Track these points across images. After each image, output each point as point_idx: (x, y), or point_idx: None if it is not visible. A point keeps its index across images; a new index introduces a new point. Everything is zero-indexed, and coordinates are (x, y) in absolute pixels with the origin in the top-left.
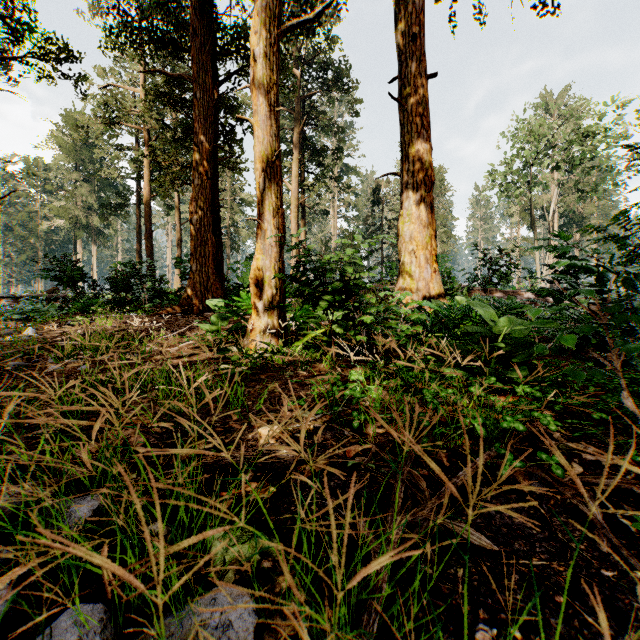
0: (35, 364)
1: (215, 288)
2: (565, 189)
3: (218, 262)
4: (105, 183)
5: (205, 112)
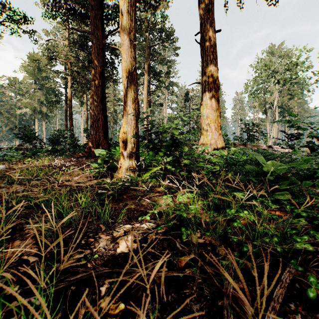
0: None
1: (103, 143)
2: (281, 94)
3: (105, 130)
4: (49, 90)
5: (98, 51)
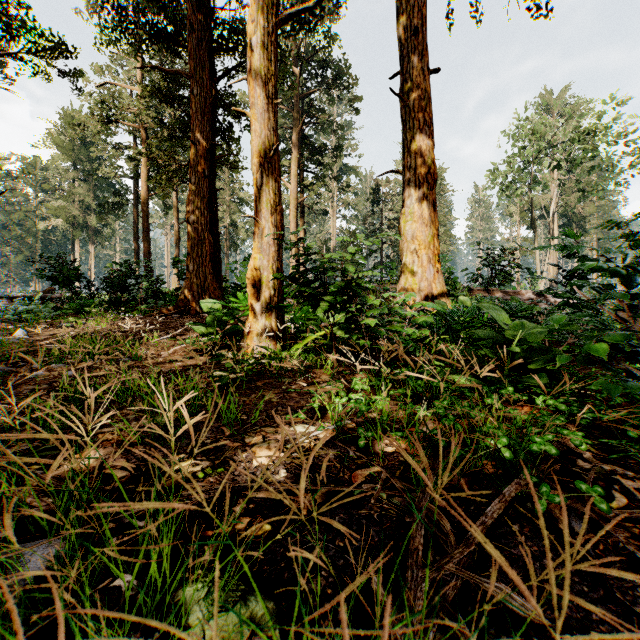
0: (19, 369)
1: (212, 288)
2: (565, 189)
3: (216, 262)
4: (103, 182)
5: (202, 109)
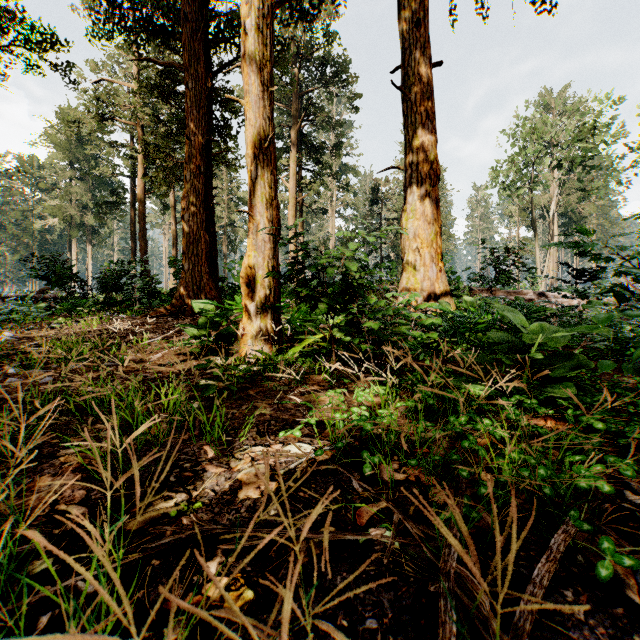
0: None
1: (208, 288)
2: (565, 189)
3: (212, 261)
4: (100, 181)
5: (198, 104)
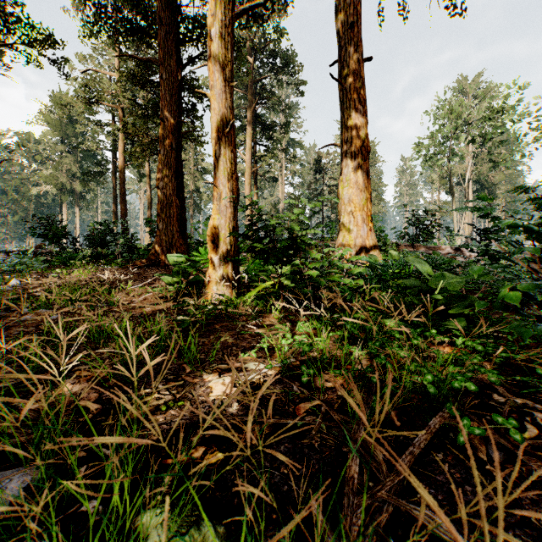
0: (11, 314)
1: (179, 244)
2: (478, 160)
3: (182, 222)
4: (86, 154)
5: (170, 91)
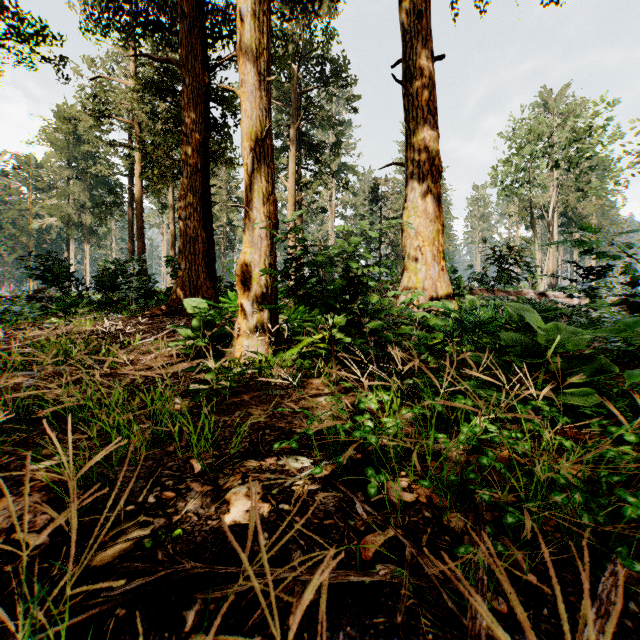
0: None
1: (206, 287)
2: (564, 188)
3: (210, 260)
4: (98, 181)
5: (195, 100)
